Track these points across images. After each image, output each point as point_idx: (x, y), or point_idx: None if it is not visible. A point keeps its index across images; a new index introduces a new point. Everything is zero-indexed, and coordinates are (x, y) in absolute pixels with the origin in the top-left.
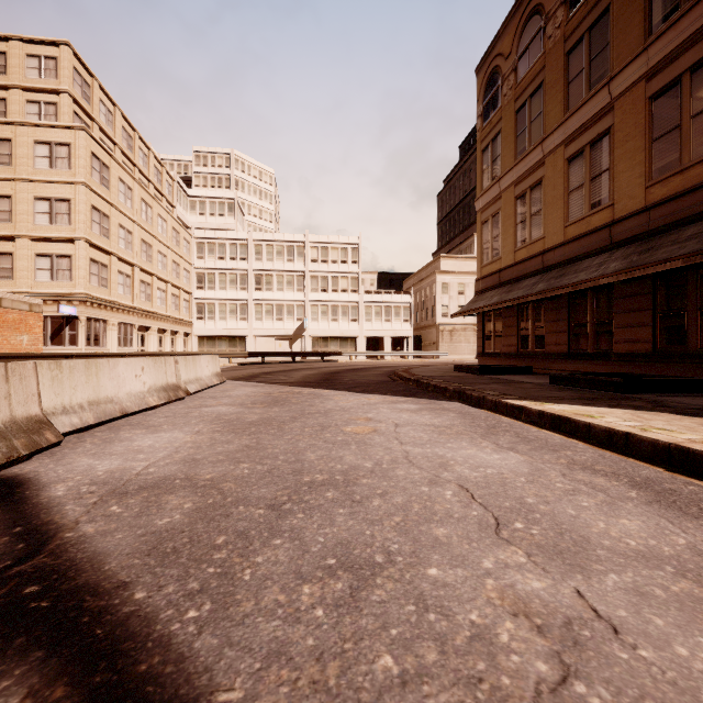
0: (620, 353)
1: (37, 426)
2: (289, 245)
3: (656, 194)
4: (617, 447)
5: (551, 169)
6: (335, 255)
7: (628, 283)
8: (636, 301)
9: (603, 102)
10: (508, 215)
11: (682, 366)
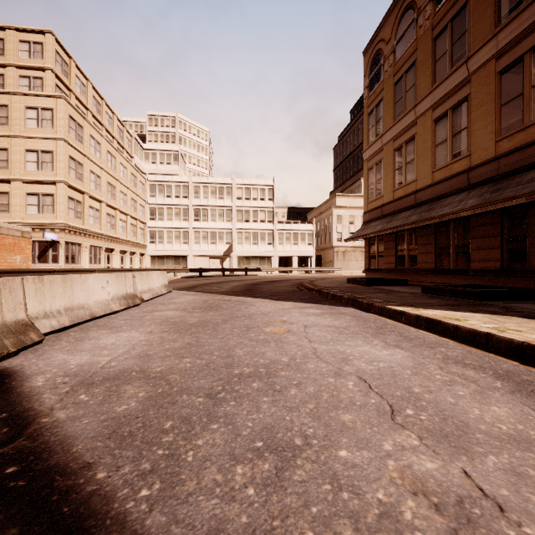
0: (475, 269)
1: (24, 328)
2: (220, 186)
3: (504, 147)
4: (480, 344)
5: (422, 128)
6: (255, 194)
7: (482, 216)
8: (488, 229)
9: (462, 76)
10: (388, 163)
11: (524, 279)
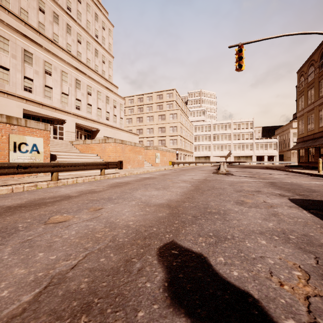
0: None
1: None
2: (225, 124)
3: None
4: (289, 172)
5: (315, 111)
6: (243, 126)
7: None
8: None
9: None
10: (305, 121)
11: None
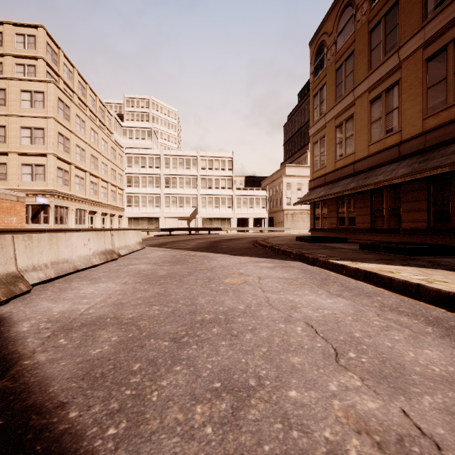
0: (405, 228)
1: (14, 280)
2: (187, 158)
3: (430, 124)
4: (411, 294)
5: (360, 108)
6: (217, 165)
7: (411, 183)
8: (416, 194)
9: (394, 63)
10: (330, 138)
11: (448, 237)
